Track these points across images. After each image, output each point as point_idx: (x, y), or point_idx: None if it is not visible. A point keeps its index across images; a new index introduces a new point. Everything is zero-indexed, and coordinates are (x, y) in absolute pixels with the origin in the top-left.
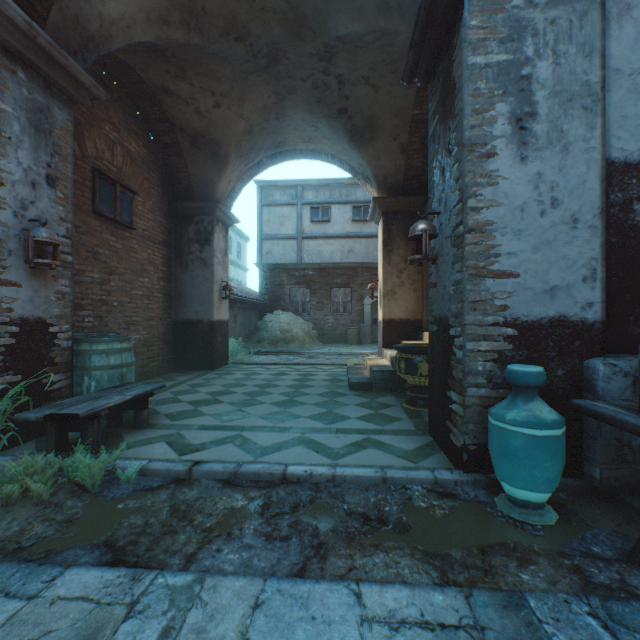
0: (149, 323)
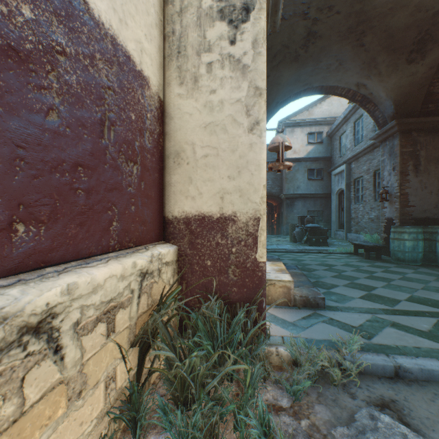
0: None
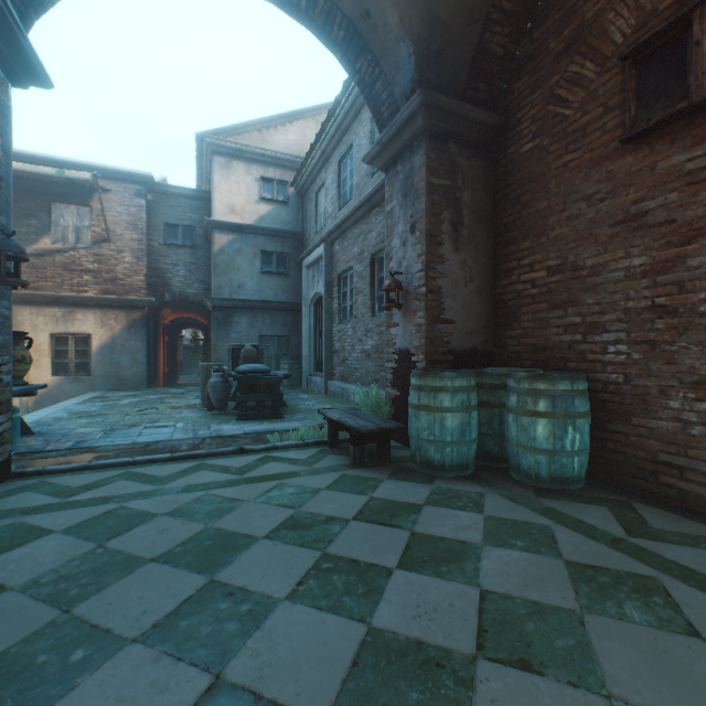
0: None
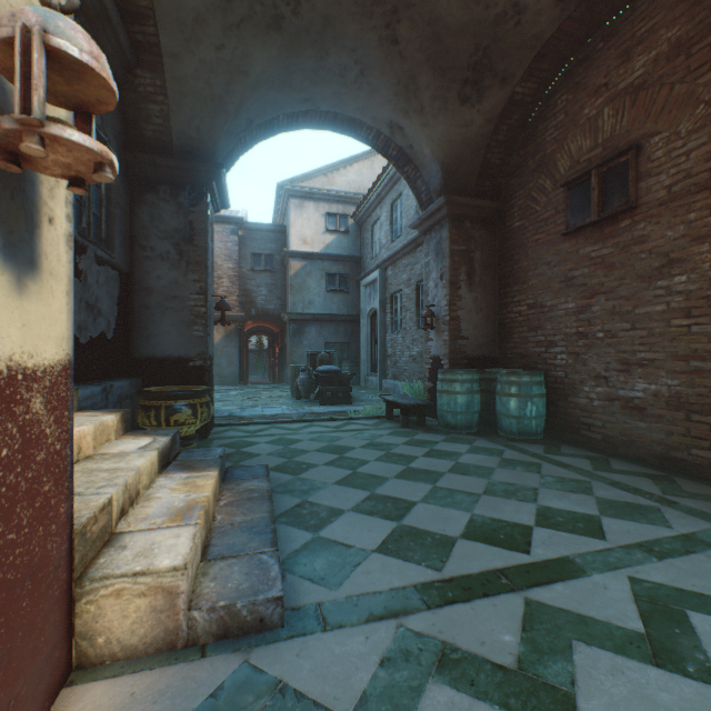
0: (691, 364)
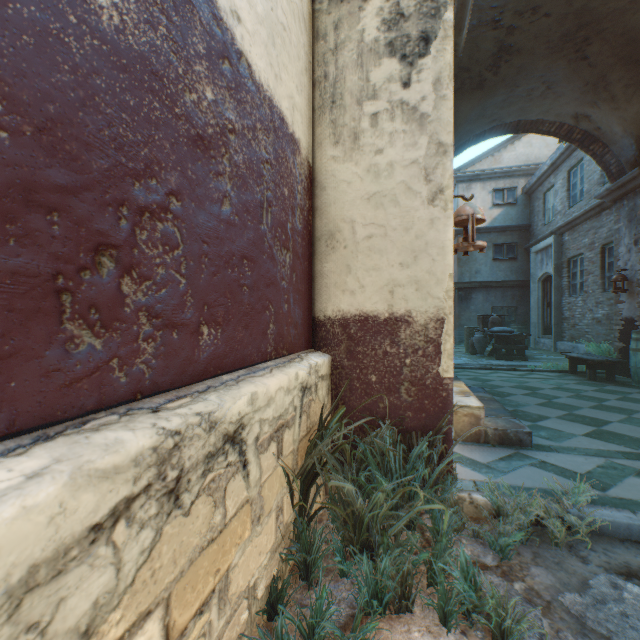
0: None
